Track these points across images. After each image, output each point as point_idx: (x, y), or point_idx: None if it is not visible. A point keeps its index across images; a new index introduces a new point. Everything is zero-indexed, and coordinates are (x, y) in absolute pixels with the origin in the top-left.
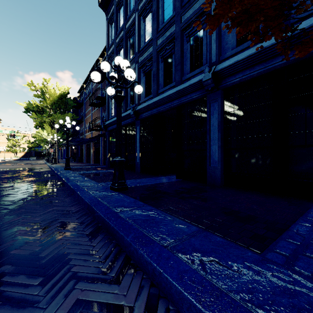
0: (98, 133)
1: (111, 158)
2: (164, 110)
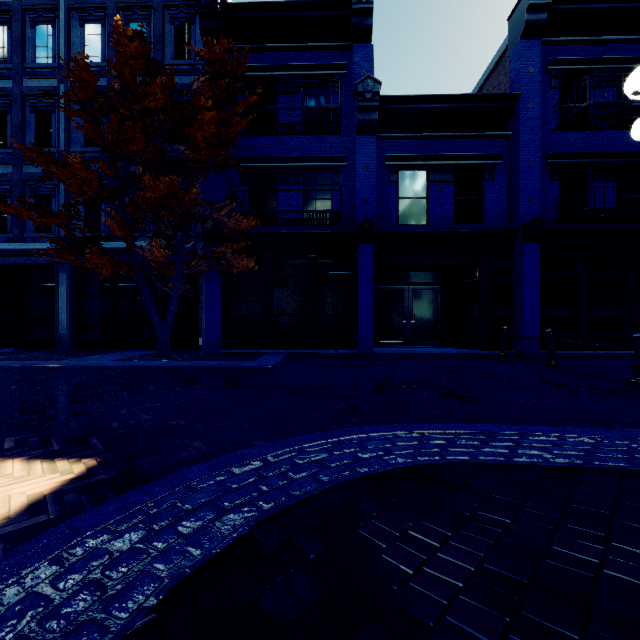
0: None
1: None
2: None
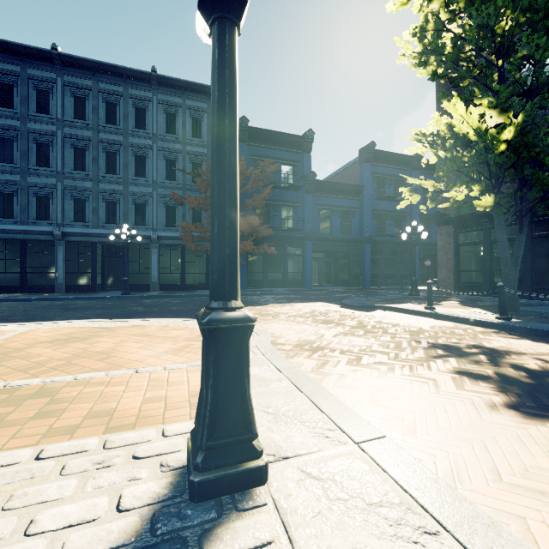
0: None
1: None
2: (109, 242)
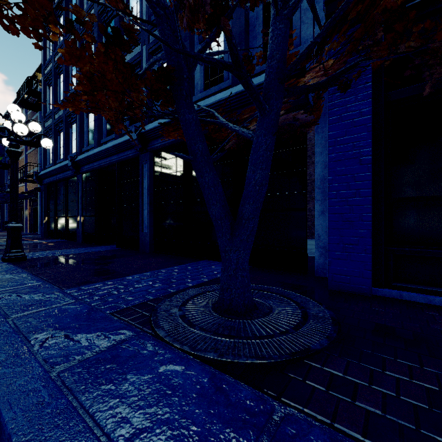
0: (35, 185)
1: (50, 223)
2: (105, 165)
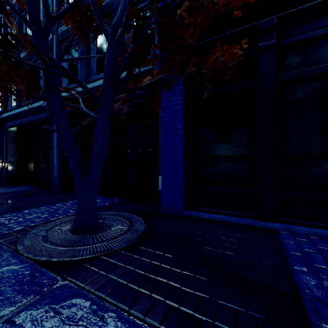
0: None
1: None
2: (25, 123)
